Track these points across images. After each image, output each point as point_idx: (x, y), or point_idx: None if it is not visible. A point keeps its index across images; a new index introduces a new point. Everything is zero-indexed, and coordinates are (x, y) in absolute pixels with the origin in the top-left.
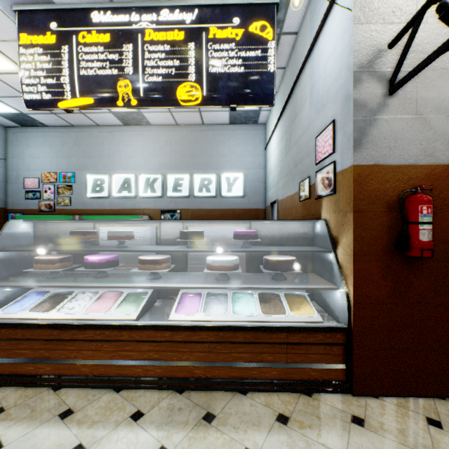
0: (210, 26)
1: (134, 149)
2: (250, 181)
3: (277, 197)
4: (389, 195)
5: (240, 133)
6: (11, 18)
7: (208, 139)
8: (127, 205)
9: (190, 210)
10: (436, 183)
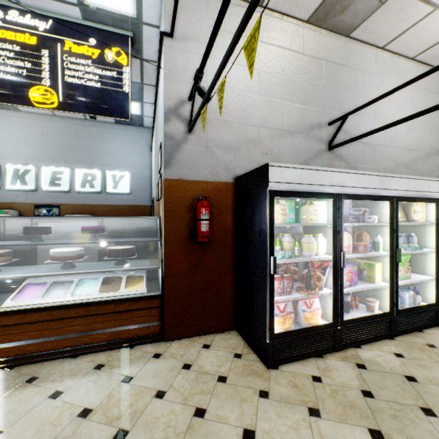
0: (65, 39)
1: None
2: (137, 179)
3: (154, 196)
4: (189, 200)
5: (126, 133)
6: None
7: (92, 135)
8: None
9: (71, 205)
10: (219, 194)
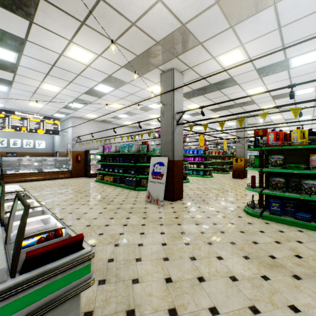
0: (46, 120)
1: None
2: (48, 143)
3: (59, 150)
4: (76, 154)
5: None
6: None
7: None
8: None
9: (21, 152)
10: (82, 153)
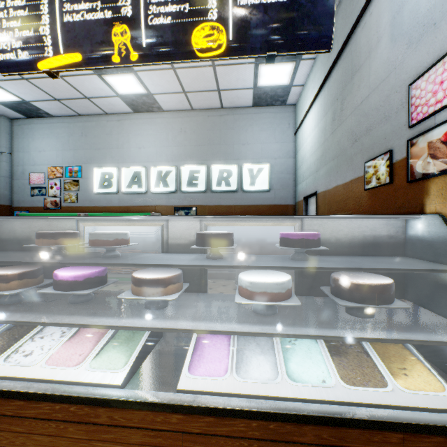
0: None
1: (144, 138)
2: (277, 172)
3: (316, 189)
4: None
5: (265, 117)
6: None
7: (228, 124)
8: (137, 202)
9: (207, 207)
10: None
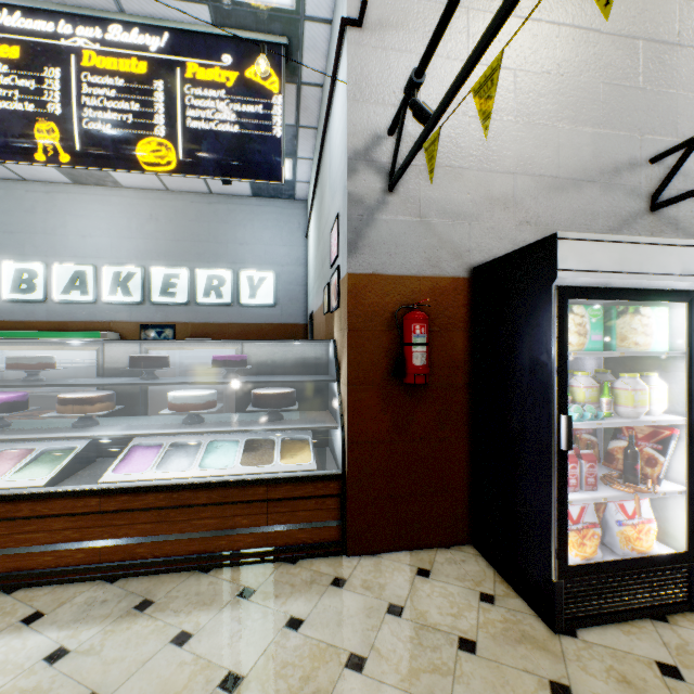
0: (188, 60)
1: (92, 223)
2: (285, 283)
3: (313, 308)
4: (389, 311)
5: (269, 211)
6: None
7: (220, 216)
8: (80, 316)
9: (190, 325)
10: (441, 298)
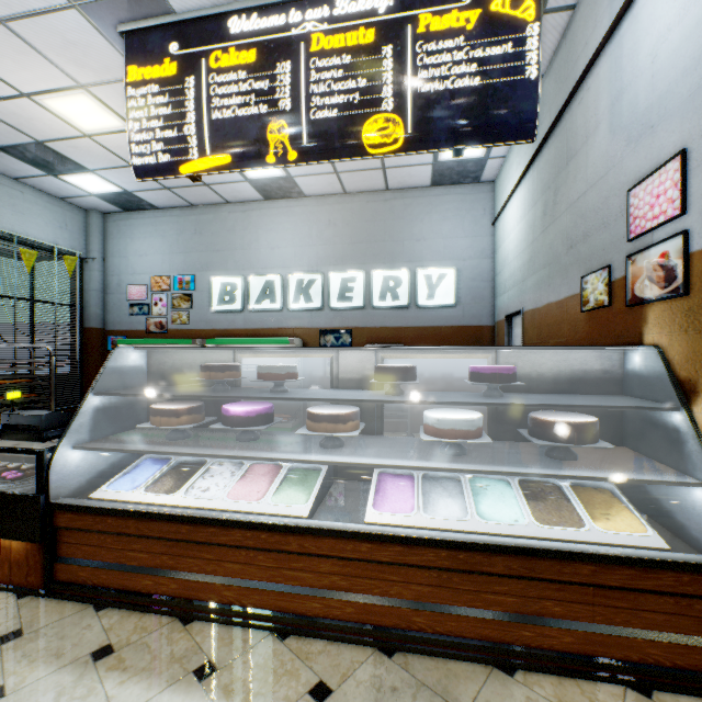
0: (419, 12)
1: (279, 235)
2: (467, 279)
3: (522, 305)
4: None
5: (448, 200)
6: (115, 46)
7: (395, 213)
8: (269, 323)
9: (366, 330)
10: None
